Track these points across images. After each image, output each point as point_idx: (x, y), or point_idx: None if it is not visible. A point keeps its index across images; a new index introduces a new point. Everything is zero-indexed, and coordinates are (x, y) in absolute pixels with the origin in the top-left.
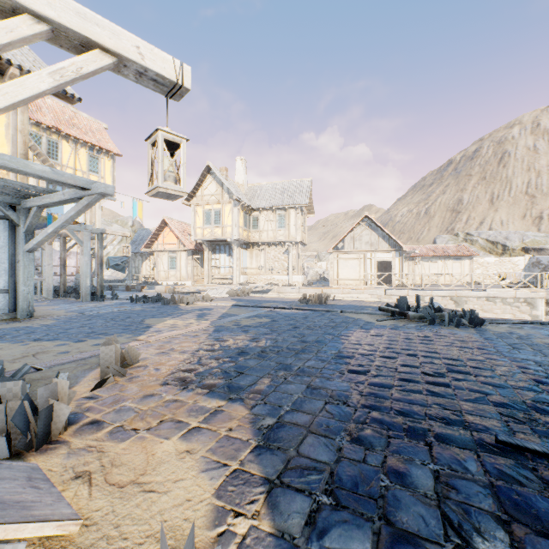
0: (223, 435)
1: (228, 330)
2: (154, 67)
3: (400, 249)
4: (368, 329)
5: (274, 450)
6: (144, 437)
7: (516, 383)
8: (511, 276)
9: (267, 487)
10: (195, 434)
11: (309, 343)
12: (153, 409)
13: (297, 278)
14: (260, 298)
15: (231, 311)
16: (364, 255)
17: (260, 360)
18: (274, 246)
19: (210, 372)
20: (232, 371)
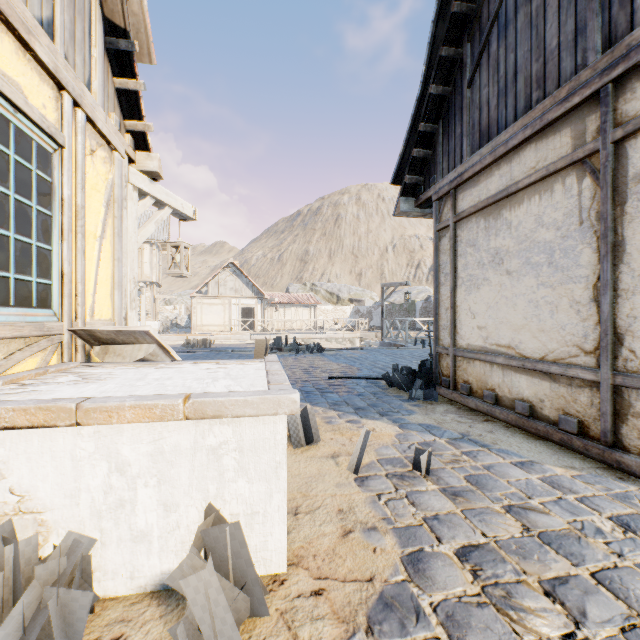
0: None
1: None
2: (187, 212)
3: (262, 296)
4: None
5: None
6: None
7: (336, 368)
8: (341, 322)
9: None
10: None
11: None
12: None
13: (152, 324)
14: None
15: None
16: (230, 300)
17: None
18: None
19: None
20: None
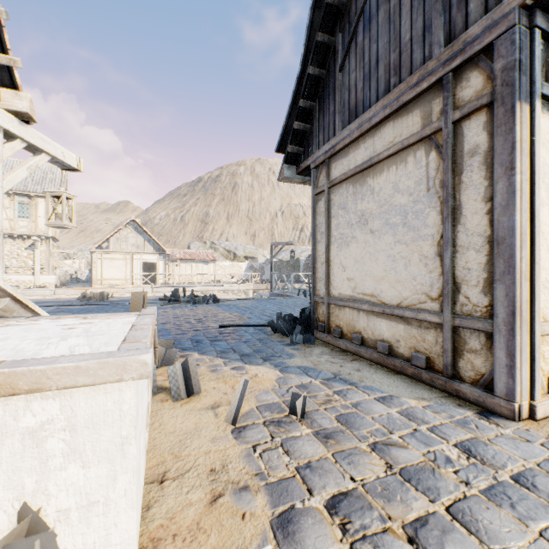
0: None
1: None
2: (69, 162)
3: (164, 252)
4: (158, 310)
5: None
6: None
7: (228, 317)
8: (237, 276)
9: None
10: None
11: None
12: None
13: (48, 278)
14: None
15: None
16: (131, 256)
17: None
18: (10, 239)
19: None
20: None
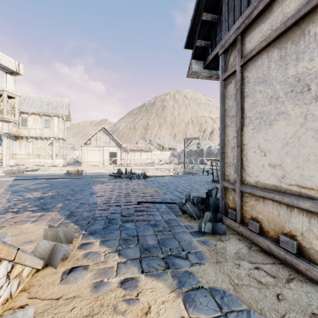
0: (50, 218)
1: (23, 191)
2: (6, 64)
3: (121, 146)
4: (104, 183)
5: (73, 217)
6: (11, 226)
7: (149, 192)
8: (163, 159)
9: (74, 222)
10: (37, 221)
11: (77, 191)
12: (5, 221)
13: (59, 161)
14: (34, 174)
15: (16, 183)
16: (103, 148)
17: (53, 199)
18: (41, 140)
19: (27, 207)
20: (40, 204)
